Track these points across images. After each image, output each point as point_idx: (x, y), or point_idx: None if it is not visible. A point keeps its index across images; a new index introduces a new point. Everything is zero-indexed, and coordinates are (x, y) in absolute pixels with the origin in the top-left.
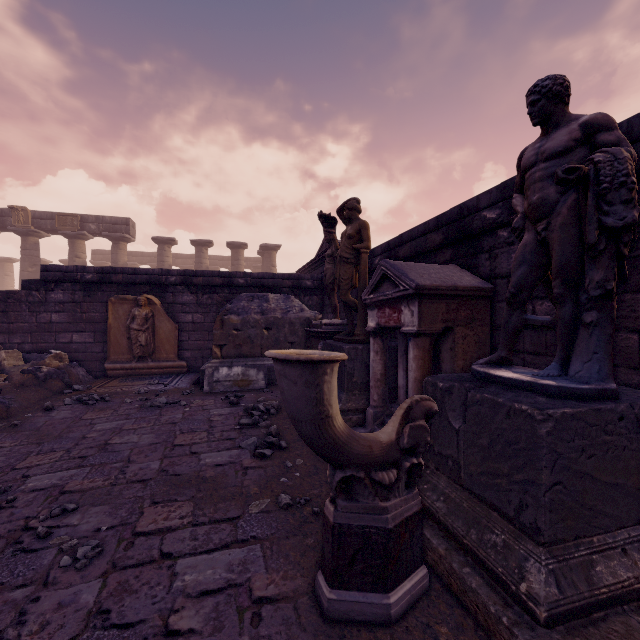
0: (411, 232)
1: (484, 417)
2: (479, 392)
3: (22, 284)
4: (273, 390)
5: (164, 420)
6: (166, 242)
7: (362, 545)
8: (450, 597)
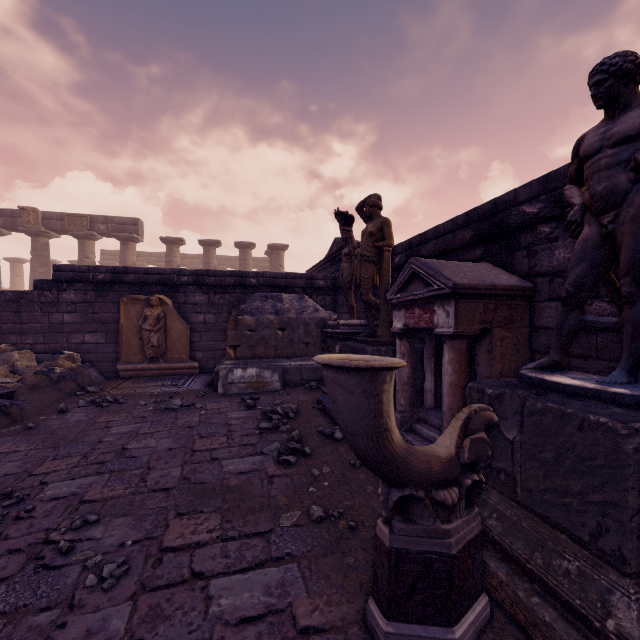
0: (436, 229)
1: (548, 428)
2: (540, 401)
3: (34, 284)
4: (289, 392)
5: (181, 423)
6: (174, 242)
7: (422, 573)
8: (516, 629)
